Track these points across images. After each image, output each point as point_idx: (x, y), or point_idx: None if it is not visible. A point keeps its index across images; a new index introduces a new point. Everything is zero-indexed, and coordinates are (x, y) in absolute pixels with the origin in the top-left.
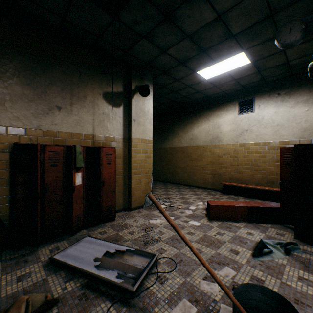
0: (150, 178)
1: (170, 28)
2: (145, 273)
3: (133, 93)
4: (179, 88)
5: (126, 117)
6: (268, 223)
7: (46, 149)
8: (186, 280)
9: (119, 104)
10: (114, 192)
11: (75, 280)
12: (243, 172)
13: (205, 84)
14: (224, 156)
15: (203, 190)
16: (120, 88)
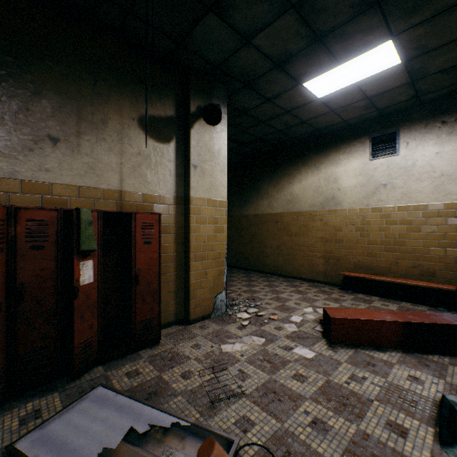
0: (222, 267)
1: None
2: None
3: (193, 118)
4: (271, 116)
5: (181, 161)
6: (442, 353)
7: (20, 217)
8: None
9: (168, 139)
10: (158, 294)
11: None
12: (378, 256)
13: (316, 108)
14: (345, 229)
15: (309, 284)
16: (169, 110)
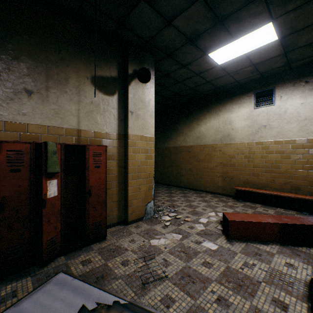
0: (151, 184)
1: None
2: None
3: (130, 78)
4: (185, 77)
5: (122, 109)
6: (308, 246)
7: (2, 148)
8: None
9: (113, 92)
10: (105, 203)
11: None
12: (260, 176)
13: (217, 72)
14: (237, 157)
15: (212, 195)
16: (113, 72)
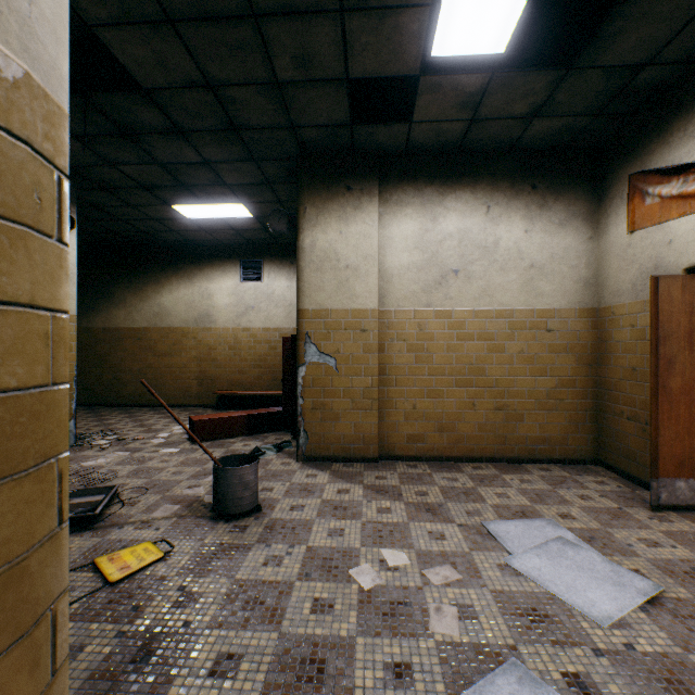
0: (71, 392)
1: (131, 146)
2: (107, 500)
3: None
4: (134, 217)
5: None
6: (271, 432)
7: None
8: (165, 495)
9: None
10: None
11: None
12: (248, 373)
13: (187, 224)
14: (220, 348)
15: (182, 410)
16: None
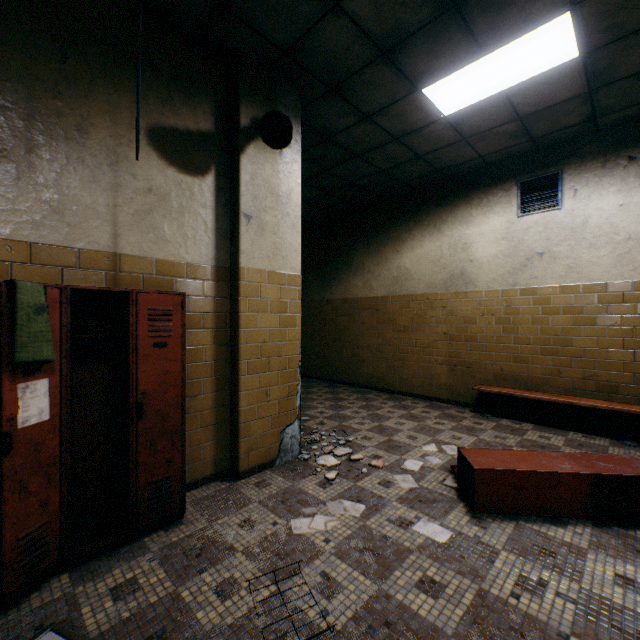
0: (294, 382)
1: None
2: None
3: (245, 137)
4: (370, 145)
5: (226, 208)
6: None
7: None
8: None
9: (203, 169)
10: (180, 434)
11: None
12: (531, 362)
13: (439, 133)
14: (480, 321)
15: (426, 404)
16: (204, 120)
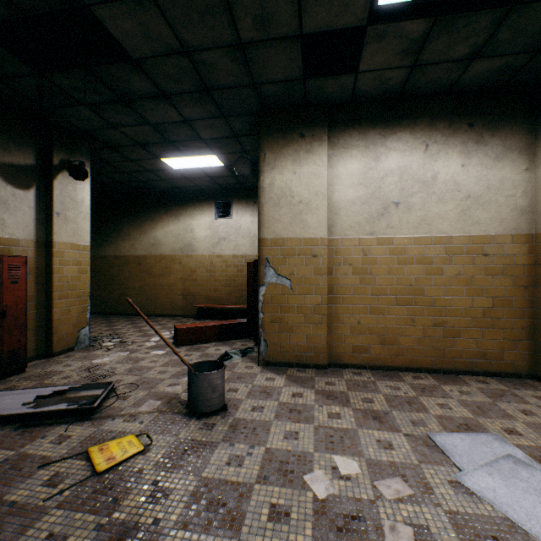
0: (86, 305)
1: (127, 110)
2: (105, 394)
3: (57, 170)
4: (134, 170)
5: (43, 207)
6: (238, 339)
7: None
8: (150, 392)
9: (29, 186)
10: (25, 327)
11: (0, 429)
12: (221, 290)
13: (173, 174)
14: (199, 271)
15: (170, 319)
16: (30, 158)
